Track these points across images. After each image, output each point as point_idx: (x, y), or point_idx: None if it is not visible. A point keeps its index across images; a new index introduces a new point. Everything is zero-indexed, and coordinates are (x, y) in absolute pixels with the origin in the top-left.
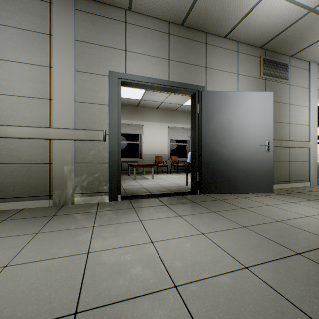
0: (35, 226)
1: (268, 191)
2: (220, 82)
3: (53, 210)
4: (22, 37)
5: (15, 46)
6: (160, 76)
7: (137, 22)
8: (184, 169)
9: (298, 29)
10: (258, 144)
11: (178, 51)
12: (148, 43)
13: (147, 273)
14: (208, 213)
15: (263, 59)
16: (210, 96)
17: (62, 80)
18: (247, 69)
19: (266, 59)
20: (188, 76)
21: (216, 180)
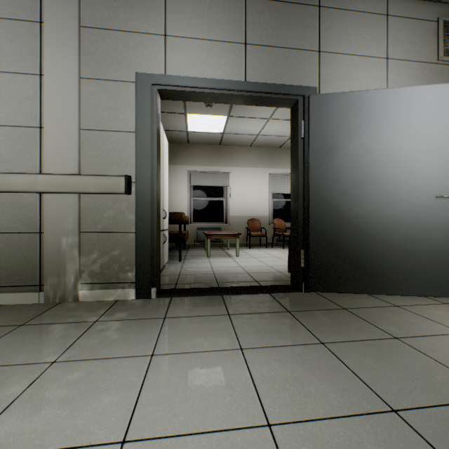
0: None
1: None
2: (348, 78)
3: (33, 312)
4: None
5: None
6: (228, 74)
7: None
8: None
9: None
10: (433, 194)
11: (263, 25)
12: (207, 18)
13: None
14: (308, 346)
15: (444, 24)
16: (326, 104)
17: (58, 95)
18: (408, 47)
19: None
20: (282, 70)
21: (339, 266)
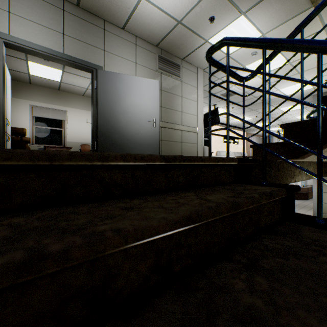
0: None
1: None
2: (118, 67)
3: None
4: None
5: None
6: (53, 46)
7: None
8: None
9: (177, 36)
10: (147, 121)
11: (74, 28)
12: (39, 12)
13: None
14: None
15: (159, 56)
16: (106, 75)
17: None
18: (145, 61)
19: (162, 57)
20: (85, 53)
21: (112, 148)
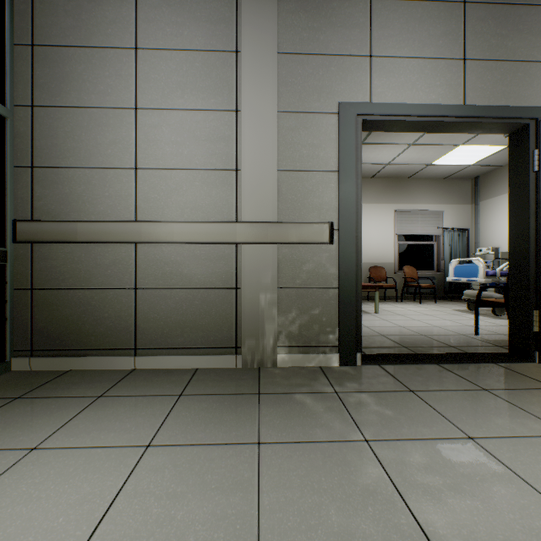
0: (242, 420)
1: None
2: None
3: (248, 378)
4: (193, 65)
5: (183, 82)
6: (443, 98)
7: None
8: (428, 292)
9: None
10: None
11: (486, 35)
12: (418, 32)
13: None
14: None
15: None
16: None
17: (255, 132)
18: None
19: None
20: (509, 88)
21: None
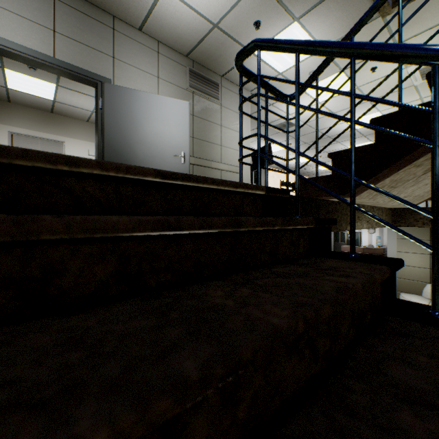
0: None
1: None
2: (134, 81)
3: None
4: None
5: None
6: (39, 47)
7: None
8: None
9: (214, 44)
10: (173, 155)
11: (70, 24)
12: None
13: None
14: None
15: (190, 70)
16: (116, 91)
17: None
18: (171, 75)
19: (194, 71)
20: (86, 60)
21: None
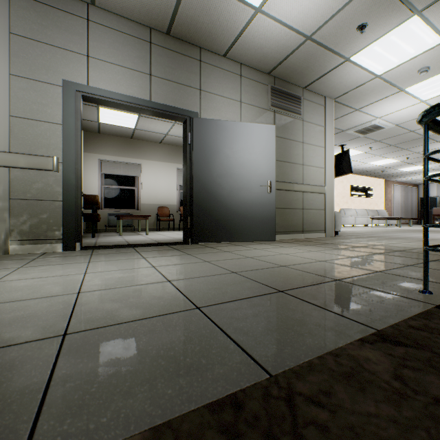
0: None
1: (271, 238)
2: (218, 110)
3: None
4: None
5: None
6: (138, 93)
7: (105, 21)
8: None
9: (302, 57)
10: (259, 184)
11: (163, 65)
12: (121, 51)
13: (56, 288)
14: (181, 255)
15: (272, 88)
16: (203, 125)
17: None
18: (252, 97)
19: (276, 88)
20: (176, 97)
21: (211, 226)
